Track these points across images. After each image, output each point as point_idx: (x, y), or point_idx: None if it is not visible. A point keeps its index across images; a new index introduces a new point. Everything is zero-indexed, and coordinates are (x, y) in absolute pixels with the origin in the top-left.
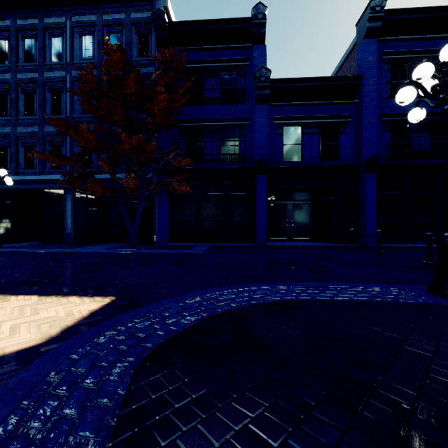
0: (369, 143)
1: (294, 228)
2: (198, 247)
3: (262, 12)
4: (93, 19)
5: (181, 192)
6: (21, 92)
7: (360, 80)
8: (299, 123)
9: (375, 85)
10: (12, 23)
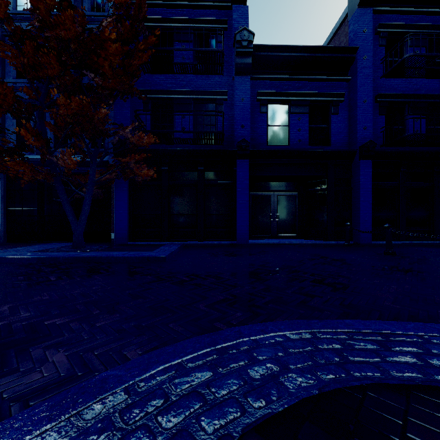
0: (363, 126)
1: (279, 223)
2: (164, 247)
3: None
4: None
5: (142, 176)
6: None
7: (355, 53)
8: (285, 101)
9: (370, 60)
10: None
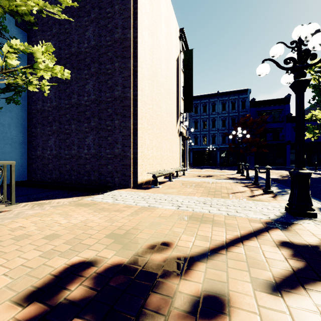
0: None
1: None
2: None
3: (289, 96)
4: (226, 99)
5: (264, 151)
6: (202, 122)
7: None
8: None
9: None
10: (200, 102)
